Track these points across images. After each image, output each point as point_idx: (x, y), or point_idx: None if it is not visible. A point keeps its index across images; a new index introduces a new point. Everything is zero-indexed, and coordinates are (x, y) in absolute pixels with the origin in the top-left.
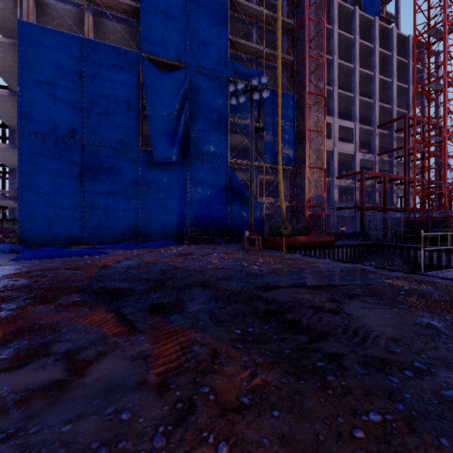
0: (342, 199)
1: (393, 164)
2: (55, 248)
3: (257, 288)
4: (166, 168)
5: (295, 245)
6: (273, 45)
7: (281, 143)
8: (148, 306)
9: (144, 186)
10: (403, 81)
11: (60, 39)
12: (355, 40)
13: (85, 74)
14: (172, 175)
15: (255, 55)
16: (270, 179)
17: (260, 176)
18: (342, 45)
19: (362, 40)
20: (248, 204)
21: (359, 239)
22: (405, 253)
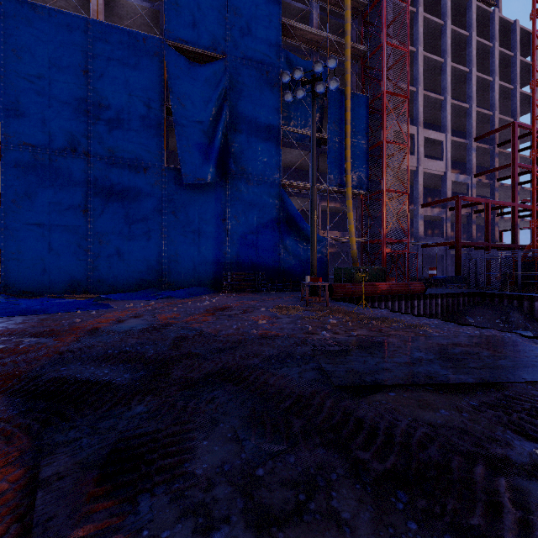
0: (427, 234)
1: (494, 188)
2: (46, 298)
3: (340, 386)
4: (199, 191)
5: (373, 294)
6: (339, 34)
7: (350, 159)
8: (108, 448)
9: (169, 215)
10: (506, 81)
11: (57, 21)
12: (446, 26)
13: (92, 67)
14: (206, 201)
15: (316, 45)
16: (334, 208)
17: (323, 203)
18: (428, 34)
19: (455, 27)
20: (307, 240)
21: (457, 286)
22: (527, 305)
